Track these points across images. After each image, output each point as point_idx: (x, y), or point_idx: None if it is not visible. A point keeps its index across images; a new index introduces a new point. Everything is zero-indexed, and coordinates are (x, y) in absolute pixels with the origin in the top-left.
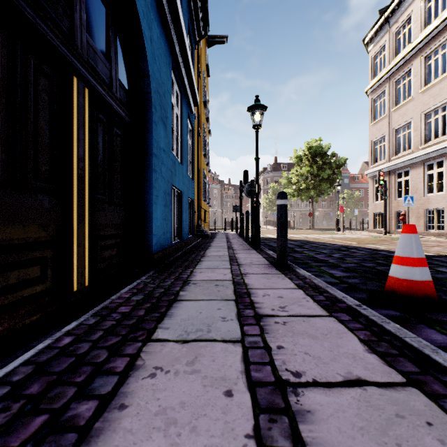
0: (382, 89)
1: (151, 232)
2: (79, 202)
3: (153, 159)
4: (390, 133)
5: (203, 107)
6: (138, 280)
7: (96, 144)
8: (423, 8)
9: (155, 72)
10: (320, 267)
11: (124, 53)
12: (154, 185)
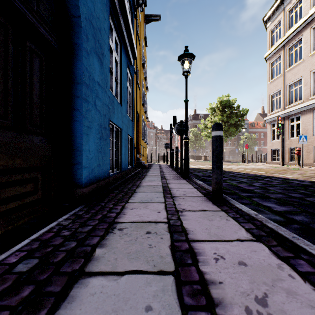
0: (278, 55)
1: (81, 164)
2: None
3: (83, 88)
4: (285, 88)
5: (142, 68)
6: (54, 222)
7: None
8: None
9: None
10: (251, 199)
11: None
12: (85, 115)
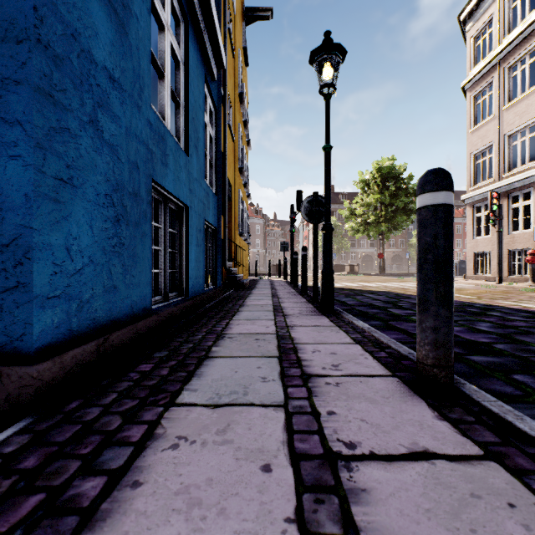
0: (487, 81)
1: (27, 290)
2: None
3: (36, 57)
4: (501, 140)
5: (239, 102)
6: None
7: None
8: None
9: None
10: (510, 376)
11: None
12: (48, 144)
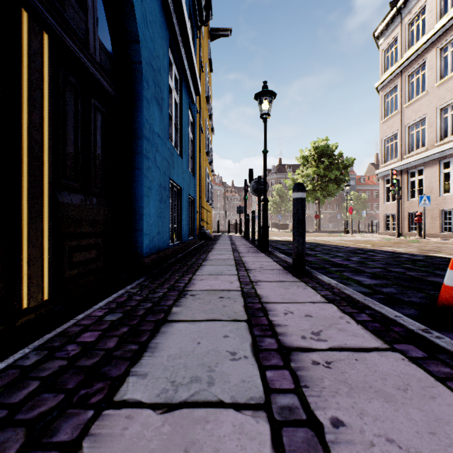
0: (393, 84)
1: (141, 230)
2: (32, 186)
3: (144, 143)
4: (403, 130)
5: (206, 102)
6: (122, 290)
7: (64, 114)
8: None
9: (147, 39)
10: (341, 273)
11: (107, 10)
12: (146, 174)
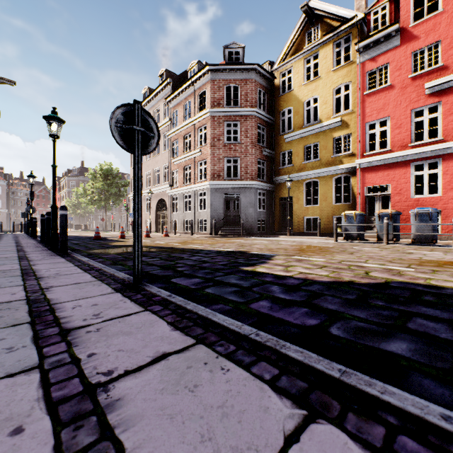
0: None
1: None
2: None
3: None
4: None
5: None
6: None
7: None
8: None
9: None
10: None
11: None
12: None
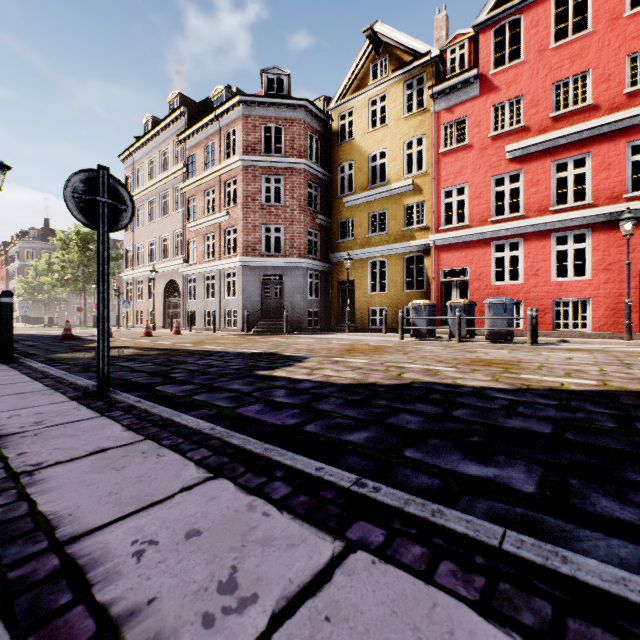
0: None
1: None
2: None
3: None
4: (135, 247)
5: None
6: None
7: None
8: (148, 166)
9: None
10: None
11: None
12: None
